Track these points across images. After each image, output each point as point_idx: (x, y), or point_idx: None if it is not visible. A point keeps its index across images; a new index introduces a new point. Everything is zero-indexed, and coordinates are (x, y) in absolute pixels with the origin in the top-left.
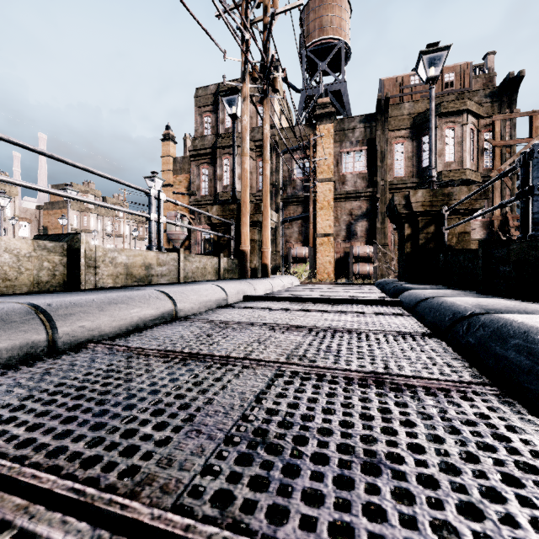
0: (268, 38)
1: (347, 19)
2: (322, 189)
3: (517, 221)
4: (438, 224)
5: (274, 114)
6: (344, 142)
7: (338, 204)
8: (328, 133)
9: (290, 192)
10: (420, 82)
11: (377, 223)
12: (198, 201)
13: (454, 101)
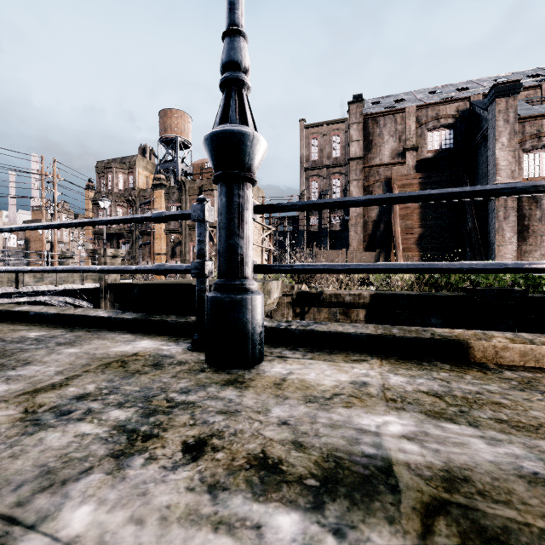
0: (52, 190)
1: (183, 122)
2: (157, 228)
3: (262, 246)
4: (97, 260)
5: (136, 181)
6: (170, 200)
7: (167, 236)
8: (160, 195)
9: (144, 228)
10: (210, 167)
11: (182, 248)
12: (96, 232)
13: (208, 184)
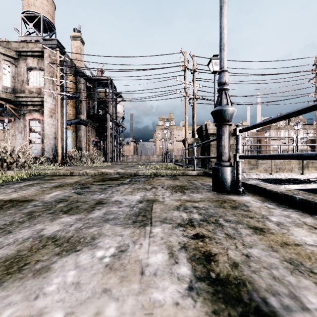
0: None
1: None
2: None
3: None
4: None
5: None
6: None
7: None
8: None
9: None
10: None
11: None
12: None
13: None
